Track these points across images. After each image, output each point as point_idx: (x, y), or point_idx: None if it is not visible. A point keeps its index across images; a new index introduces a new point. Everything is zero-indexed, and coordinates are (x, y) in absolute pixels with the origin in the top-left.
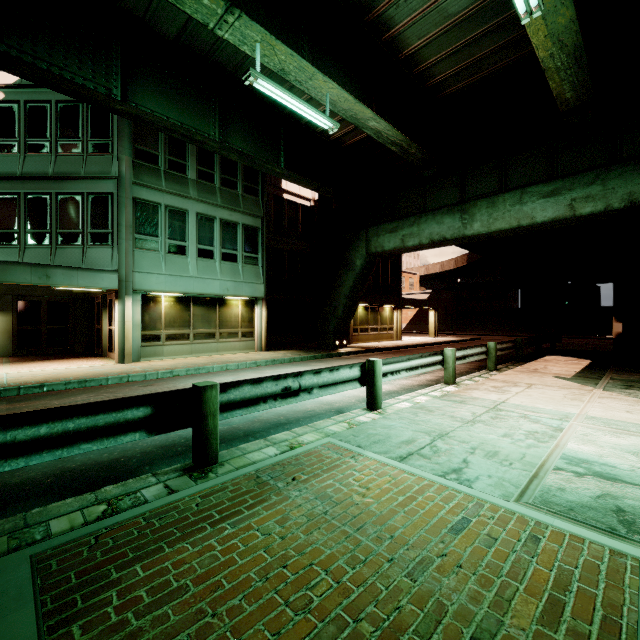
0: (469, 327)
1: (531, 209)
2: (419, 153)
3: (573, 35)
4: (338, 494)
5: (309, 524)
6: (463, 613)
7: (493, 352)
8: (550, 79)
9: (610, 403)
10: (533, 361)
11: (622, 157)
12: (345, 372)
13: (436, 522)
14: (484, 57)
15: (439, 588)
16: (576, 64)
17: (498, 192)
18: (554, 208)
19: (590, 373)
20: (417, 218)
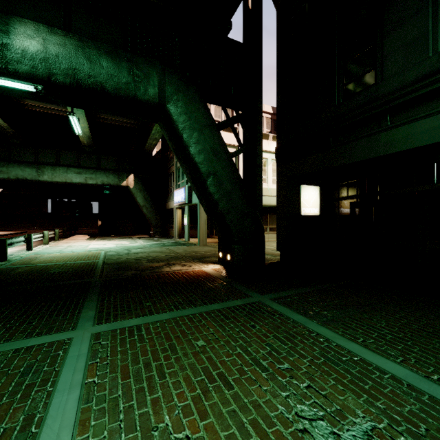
0: (10, 225)
1: (71, 176)
2: (12, 132)
3: (88, 133)
4: (52, 256)
5: (53, 257)
6: (84, 255)
7: (58, 233)
8: (80, 137)
9: (98, 242)
10: (71, 237)
11: (101, 167)
12: (21, 238)
13: (74, 254)
14: (52, 109)
15: (80, 255)
16: (89, 138)
17: (56, 164)
18: (80, 179)
19: (92, 238)
20: (7, 163)
